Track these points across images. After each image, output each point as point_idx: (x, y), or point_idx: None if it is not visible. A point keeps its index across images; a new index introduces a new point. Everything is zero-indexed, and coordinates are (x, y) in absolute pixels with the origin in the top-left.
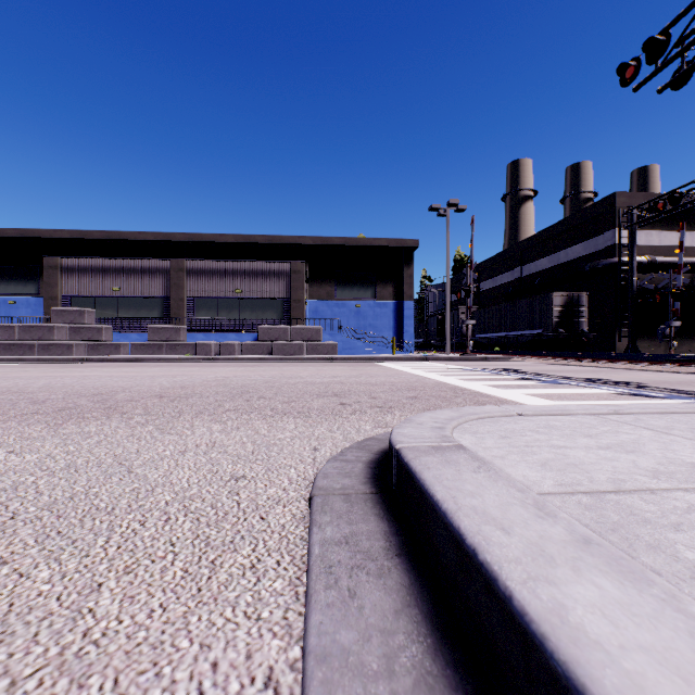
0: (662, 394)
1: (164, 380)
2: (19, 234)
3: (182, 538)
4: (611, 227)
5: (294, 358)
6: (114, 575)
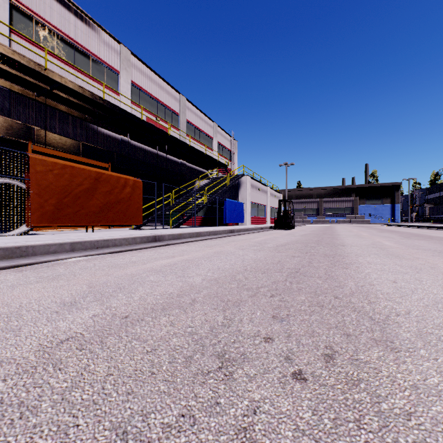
0: None
1: None
2: None
3: None
4: None
5: (359, 223)
6: None
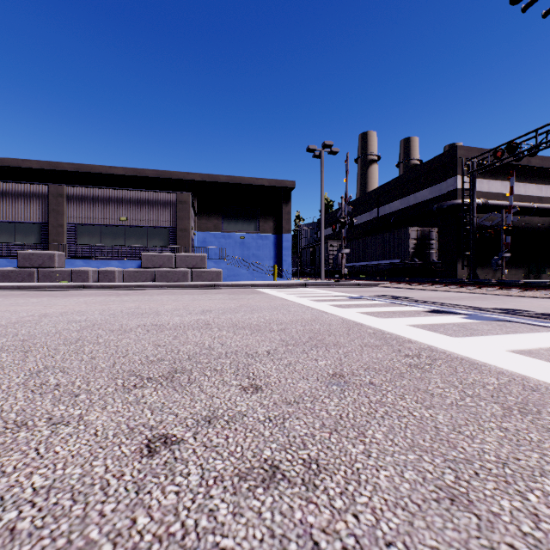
0: None
1: None
2: None
3: None
4: (454, 174)
5: (176, 285)
6: None
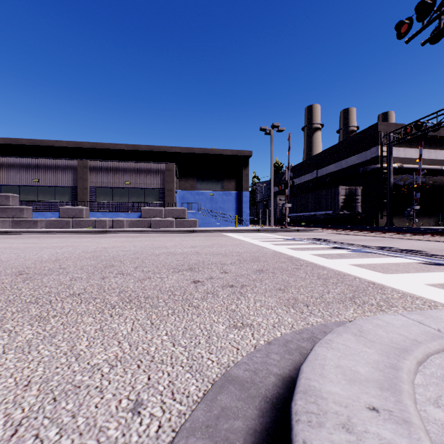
0: None
1: (48, 252)
2: None
3: None
4: (376, 145)
5: (166, 231)
6: None
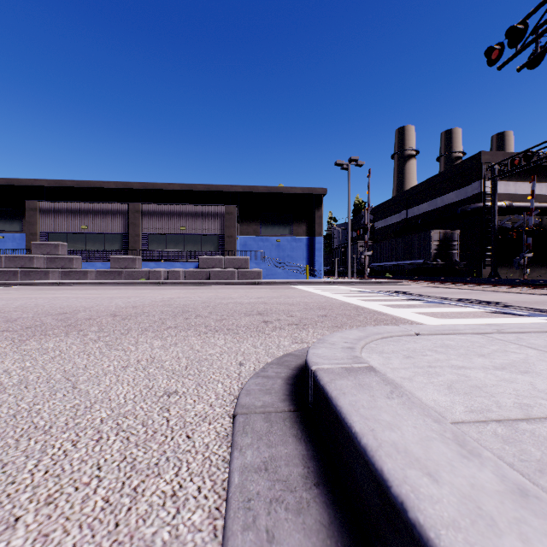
0: (525, 312)
1: (120, 301)
2: (6, 182)
3: (110, 460)
4: (478, 179)
5: (227, 282)
6: (34, 506)
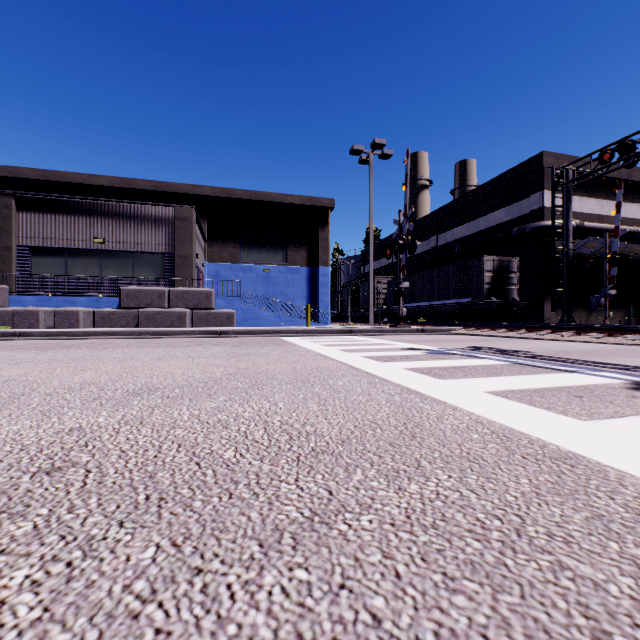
0: None
1: None
2: None
3: None
4: (539, 189)
5: (162, 332)
6: None
